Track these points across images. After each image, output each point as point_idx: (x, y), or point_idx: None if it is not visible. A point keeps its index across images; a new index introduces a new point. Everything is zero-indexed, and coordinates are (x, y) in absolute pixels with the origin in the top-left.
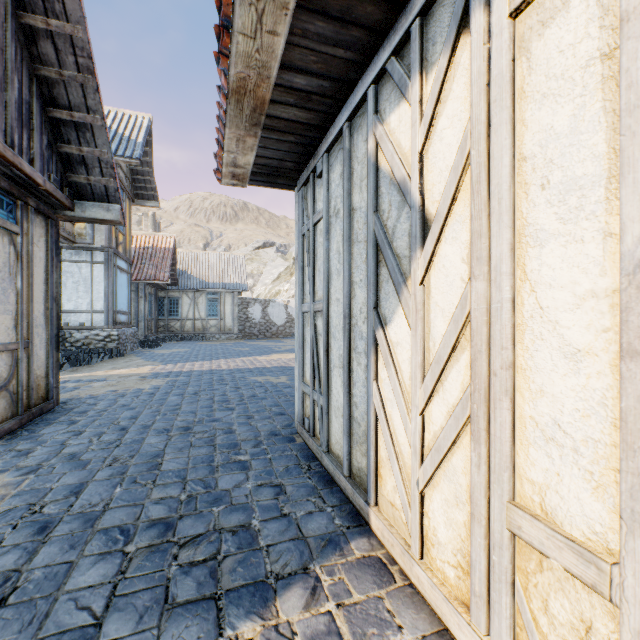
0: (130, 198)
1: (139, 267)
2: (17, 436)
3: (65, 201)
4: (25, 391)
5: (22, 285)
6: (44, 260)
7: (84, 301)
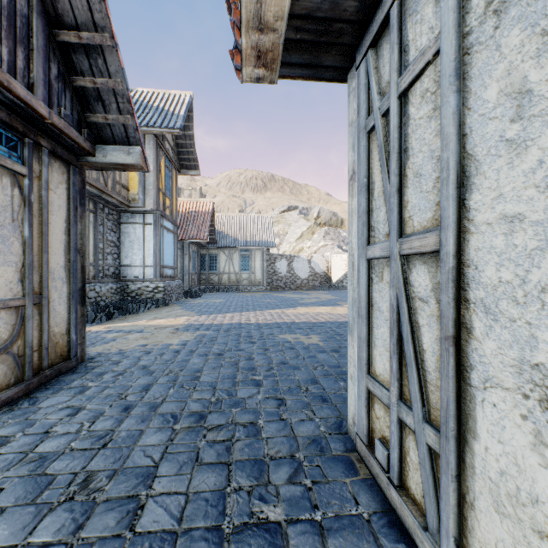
0: (176, 168)
1: (184, 228)
2: (13, 409)
3: (82, 143)
4: (37, 351)
5: (30, 233)
6: (65, 209)
7: (138, 257)
